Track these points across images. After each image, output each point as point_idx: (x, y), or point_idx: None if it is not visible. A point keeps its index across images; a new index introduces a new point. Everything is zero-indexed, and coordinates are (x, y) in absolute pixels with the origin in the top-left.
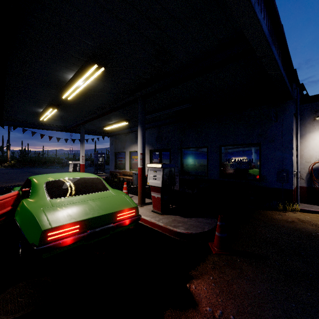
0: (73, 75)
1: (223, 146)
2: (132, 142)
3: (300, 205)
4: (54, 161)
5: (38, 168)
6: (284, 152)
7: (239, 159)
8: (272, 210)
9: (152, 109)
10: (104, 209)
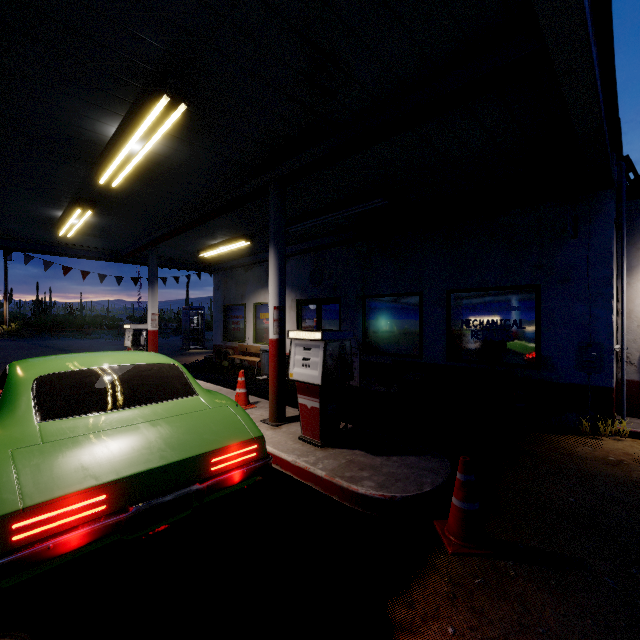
0: (116, 127)
1: (454, 292)
2: (259, 285)
3: (628, 421)
4: (103, 323)
5: (67, 338)
6: (593, 304)
7: (491, 321)
8: (566, 432)
9: (301, 213)
10: (177, 447)
